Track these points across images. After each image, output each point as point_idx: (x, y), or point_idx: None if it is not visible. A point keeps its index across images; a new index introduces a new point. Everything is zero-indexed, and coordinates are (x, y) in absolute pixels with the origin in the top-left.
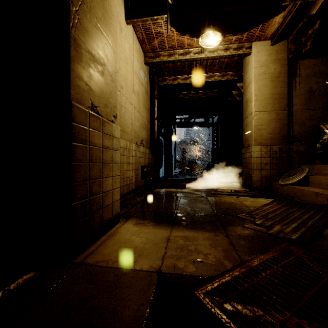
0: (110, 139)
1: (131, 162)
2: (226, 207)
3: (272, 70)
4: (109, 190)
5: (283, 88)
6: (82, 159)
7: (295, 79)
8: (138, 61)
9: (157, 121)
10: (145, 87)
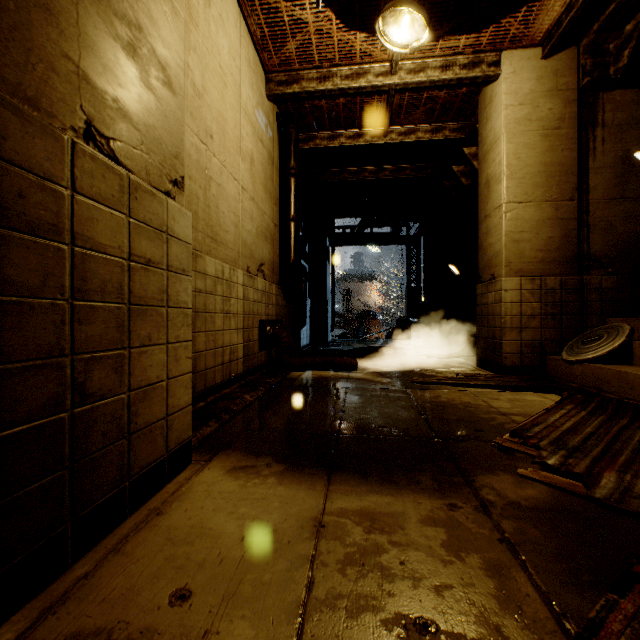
0: (158, 241)
1: (236, 312)
2: (456, 417)
3: (546, 112)
4: (155, 383)
5: (568, 153)
6: (38, 285)
7: (594, 133)
8: (252, 87)
9: (295, 225)
10: (269, 150)
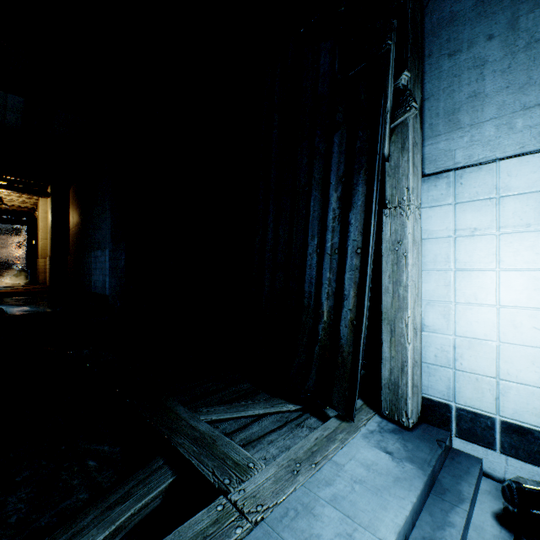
0: None
1: None
2: (9, 289)
3: None
4: None
5: None
6: None
7: None
8: None
9: None
10: None
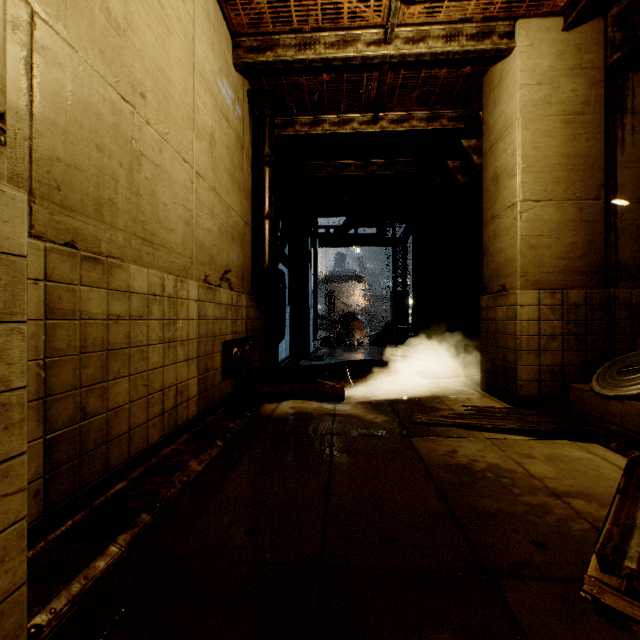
0: None
1: (185, 337)
2: (493, 505)
3: (568, 94)
4: None
5: (593, 143)
6: None
7: (622, 121)
8: (213, 47)
9: (270, 224)
10: (238, 132)
